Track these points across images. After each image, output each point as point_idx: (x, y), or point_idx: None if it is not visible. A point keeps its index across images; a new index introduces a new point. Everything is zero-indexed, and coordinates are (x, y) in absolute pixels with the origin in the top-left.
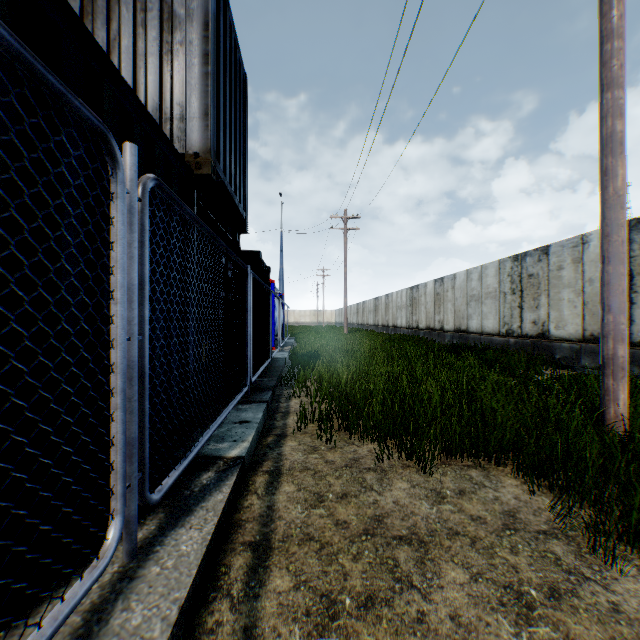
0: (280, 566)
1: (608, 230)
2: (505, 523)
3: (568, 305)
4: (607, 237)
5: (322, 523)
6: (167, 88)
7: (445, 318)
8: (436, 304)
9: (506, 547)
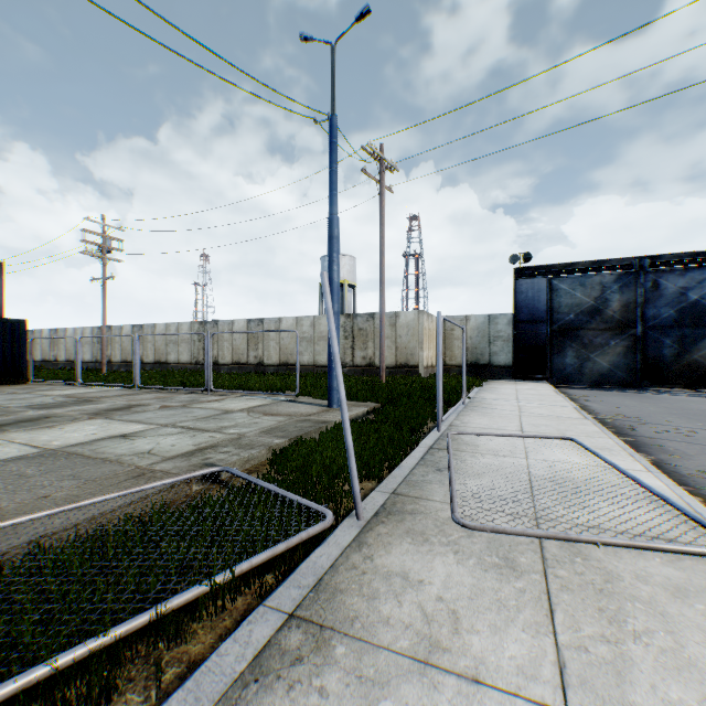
0: None
1: (104, 340)
2: None
3: (119, 350)
4: (104, 341)
5: None
6: None
7: (60, 354)
8: (53, 345)
9: None
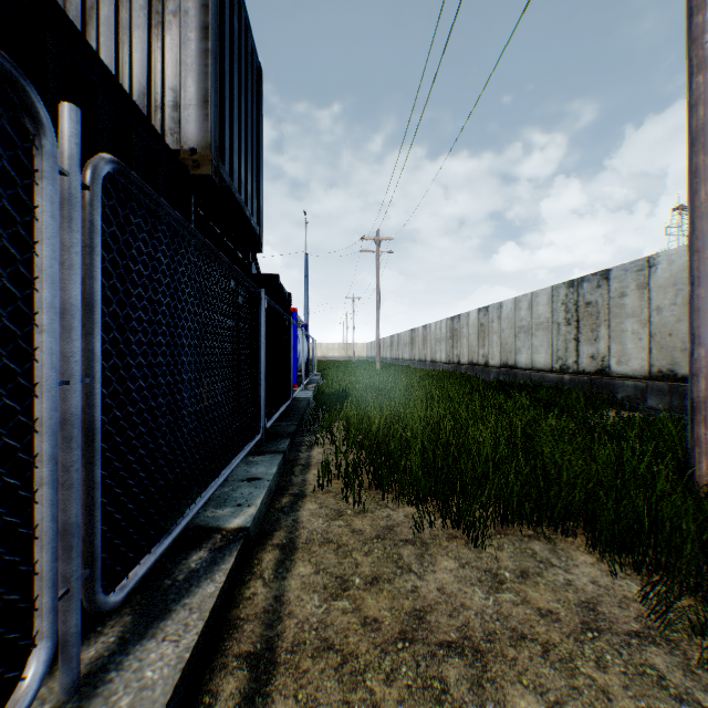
0: (286, 693)
1: (699, 244)
2: (584, 620)
3: (632, 337)
4: (698, 253)
5: (345, 622)
6: (157, 69)
7: (490, 352)
8: (480, 336)
9: (590, 659)
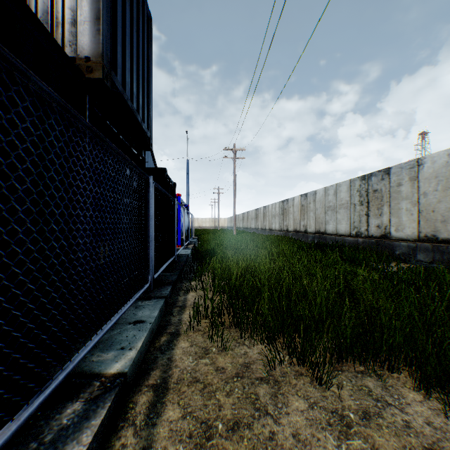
0: None
1: None
2: None
3: (406, 213)
4: None
5: None
6: None
7: (308, 223)
8: (301, 213)
9: None
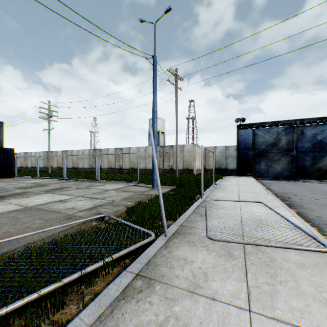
0: None
1: (49, 158)
2: None
3: (56, 162)
4: (49, 158)
5: None
6: None
7: (29, 164)
8: (25, 160)
9: None
